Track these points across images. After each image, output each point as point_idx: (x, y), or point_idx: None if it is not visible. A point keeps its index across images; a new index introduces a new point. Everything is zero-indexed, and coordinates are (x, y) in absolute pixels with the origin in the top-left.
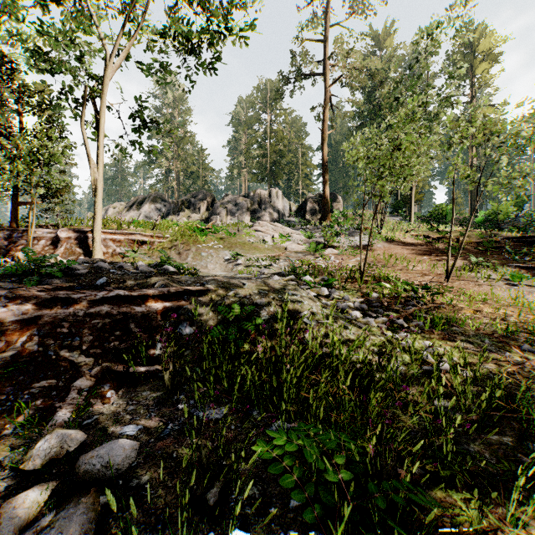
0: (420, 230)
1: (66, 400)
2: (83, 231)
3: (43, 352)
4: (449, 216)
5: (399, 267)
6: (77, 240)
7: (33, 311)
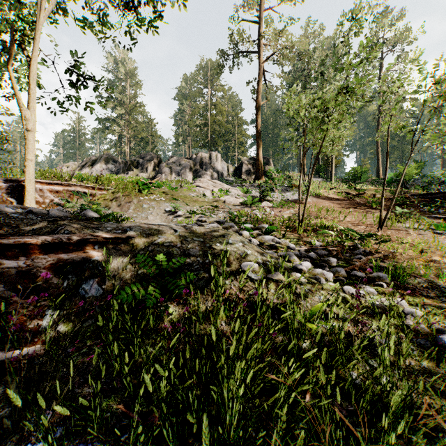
0: (341, 188)
1: None
2: (16, 180)
3: None
4: (363, 178)
5: (330, 217)
6: (9, 189)
7: None
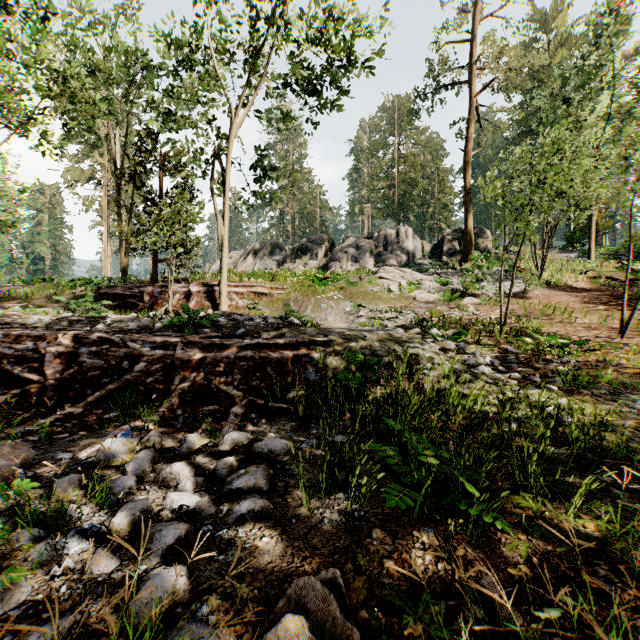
0: (603, 270)
1: (228, 420)
2: (210, 285)
3: (208, 385)
4: None
5: (558, 319)
6: (205, 293)
7: (199, 353)
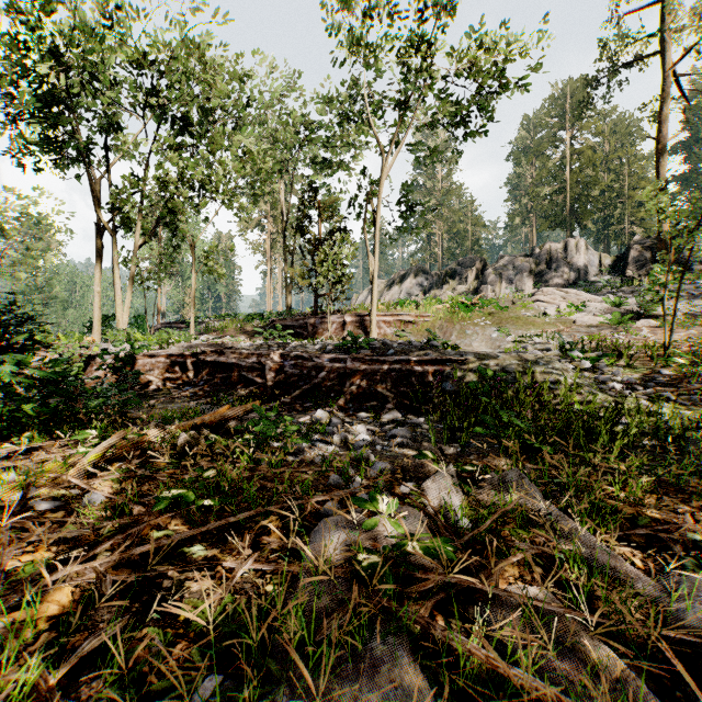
0: None
1: (384, 411)
2: (362, 315)
3: (369, 388)
4: None
5: None
6: (358, 323)
7: (362, 366)
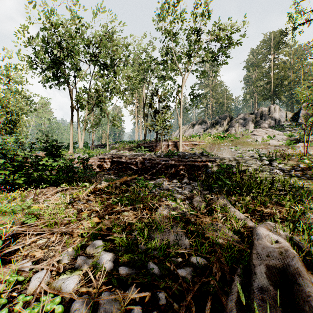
0: None
1: (183, 180)
2: (175, 141)
3: (177, 171)
4: None
5: None
6: (174, 145)
7: (175, 163)
